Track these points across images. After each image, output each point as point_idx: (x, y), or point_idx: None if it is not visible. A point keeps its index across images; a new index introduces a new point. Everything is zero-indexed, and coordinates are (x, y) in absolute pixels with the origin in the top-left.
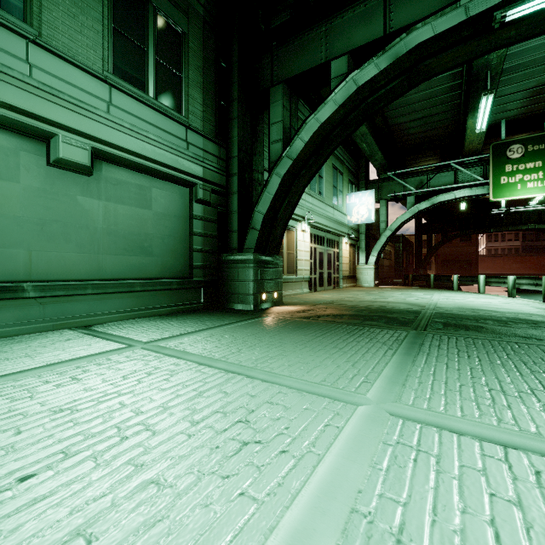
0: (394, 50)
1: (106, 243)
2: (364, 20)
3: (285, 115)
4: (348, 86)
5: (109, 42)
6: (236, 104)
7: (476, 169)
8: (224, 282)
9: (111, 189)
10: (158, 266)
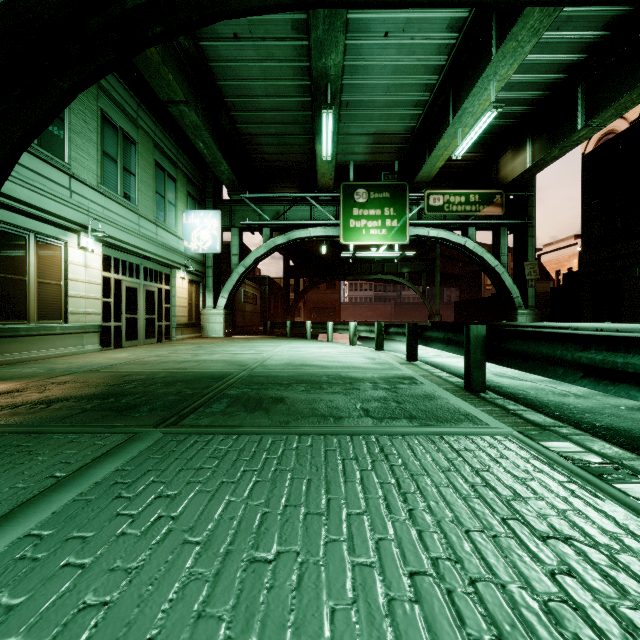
0: None
1: None
2: None
3: None
4: None
5: None
6: None
7: (330, 209)
8: None
9: None
10: None
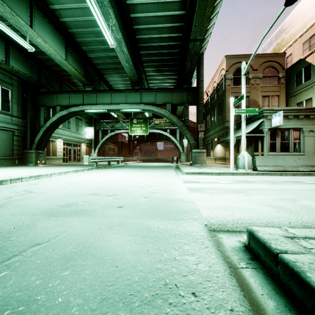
0: (69, 110)
1: None
2: (65, 98)
3: (45, 115)
4: (60, 114)
5: None
6: (29, 108)
7: (128, 124)
8: (25, 158)
9: None
10: (2, 153)
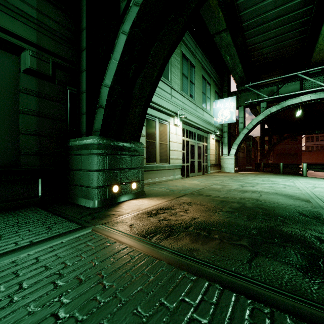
0: None
1: None
2: None
3: None
4: None
5: None
6: None
7: (319, 78)
8: (70, 171)
9: None
10: None
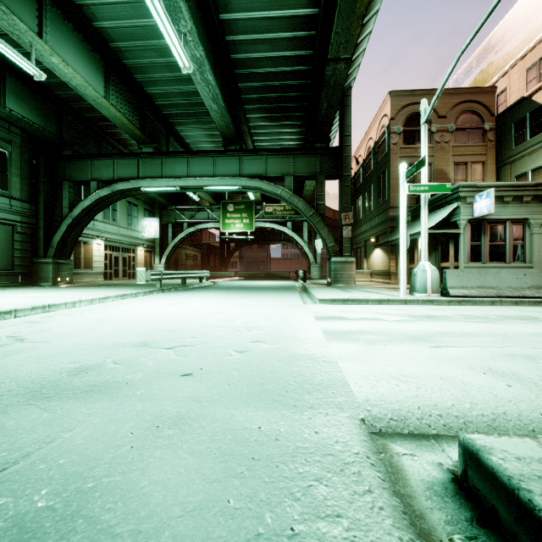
0: (112, 188)
1: None
2: (106, 167)
3: (71, 196)
4: (96, 195)
5: None
6: (42, 184)
7: (218, 213)
8: (35, 272)
9: None
10: None
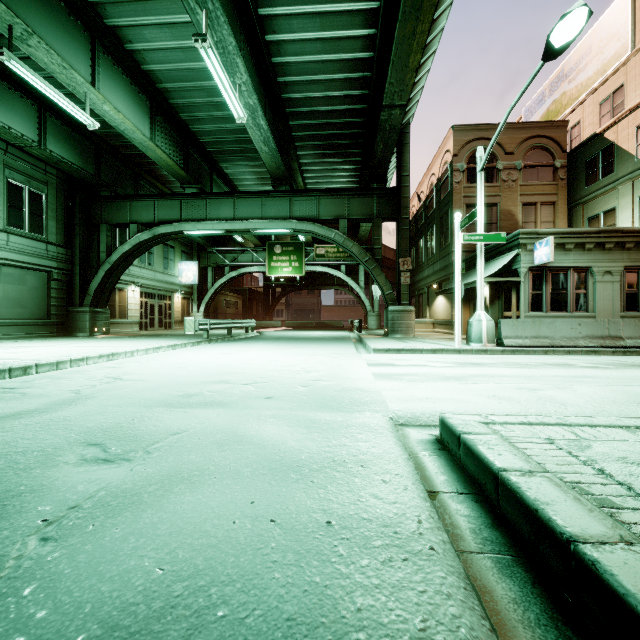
0: (154, 232)
1: (4, 303)
2: (146, 209)
3: (108, 240)
4: (136, 239)
5: (7, 212)
6: (78, 227)
7: (264, 255)
8: (71, 322)
9: (7, 278)
10: (30, 314)
